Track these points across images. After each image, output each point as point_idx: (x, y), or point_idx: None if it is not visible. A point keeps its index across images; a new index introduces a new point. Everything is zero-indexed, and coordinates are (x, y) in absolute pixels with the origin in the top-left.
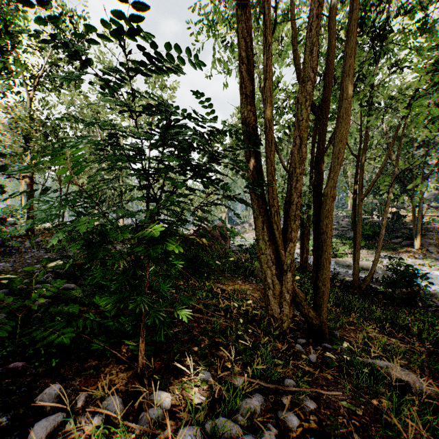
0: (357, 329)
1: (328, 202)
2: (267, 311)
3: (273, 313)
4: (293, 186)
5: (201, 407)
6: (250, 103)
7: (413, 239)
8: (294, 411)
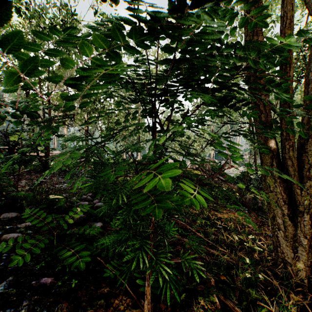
0: None
1: None
2: (275, 253)
3: (284, 257)
4: (311, 117)
5: None
6: (256, 33)
7: None
8: None
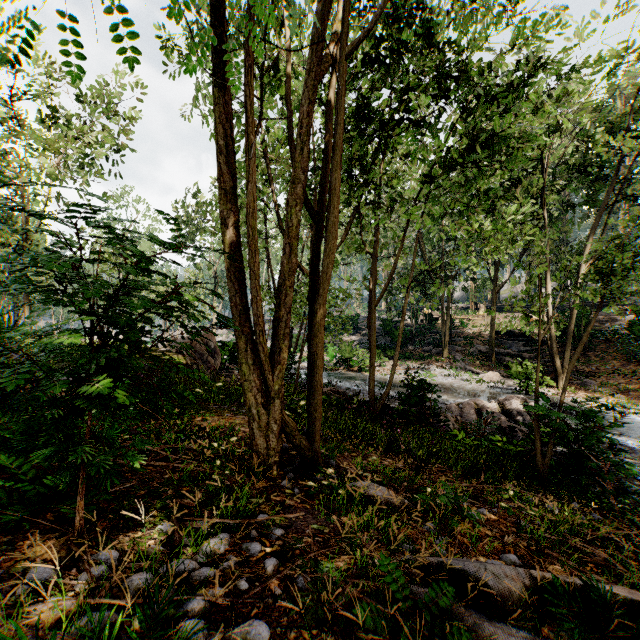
0: (359, 455)
1: (317, 319)
2: (251, 448)
3: (258, 449)
4: (282, 300)
5: (154, 551)
6: (231, 201)
7: (442, 346)
8: (261, 542)
